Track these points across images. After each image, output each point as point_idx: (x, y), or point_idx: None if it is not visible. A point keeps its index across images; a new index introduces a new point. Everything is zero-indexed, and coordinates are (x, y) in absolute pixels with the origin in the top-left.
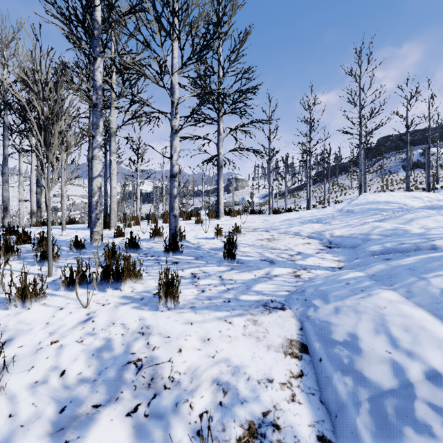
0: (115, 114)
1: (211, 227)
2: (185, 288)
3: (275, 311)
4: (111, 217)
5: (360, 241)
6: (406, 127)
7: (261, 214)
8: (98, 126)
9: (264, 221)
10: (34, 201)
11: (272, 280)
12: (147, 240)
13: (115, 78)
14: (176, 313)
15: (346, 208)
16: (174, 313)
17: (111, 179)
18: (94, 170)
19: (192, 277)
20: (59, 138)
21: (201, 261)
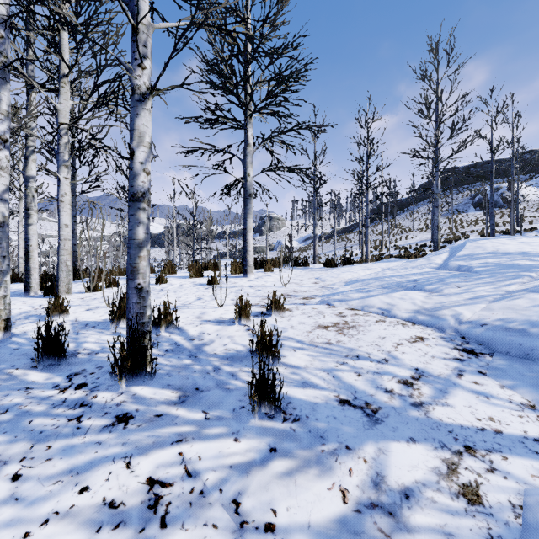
0: (67, 100)
1: (232, 292)
2: None
3: None
4: (60, 276)
5: None
6: (492, 151)
7: (309, 267)
8: None
9: (316, 281)
10: None
11: (406, 532)
12: (104, 326)
13: (67, 39)
14: None
15: (455, 263)
16: None
17: (60, 211)
18: None
19: (146, 508)
20: None
21: (191, 410)
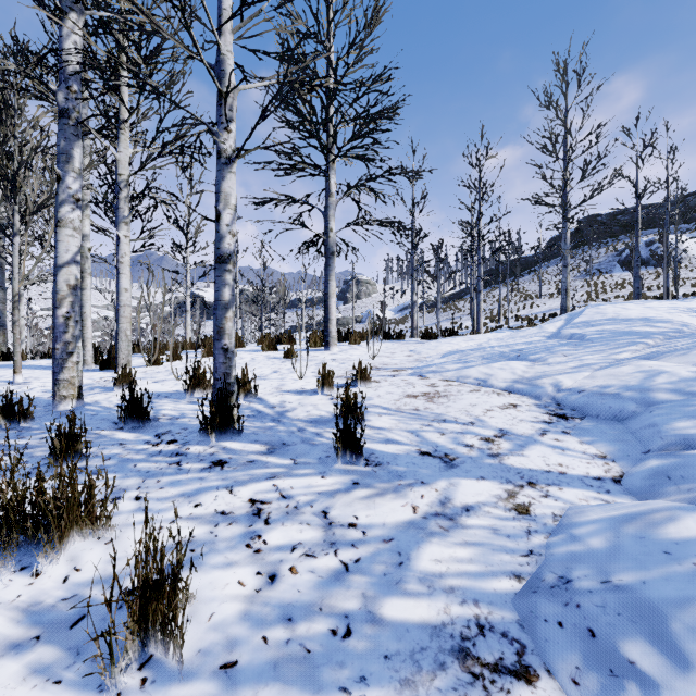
0: (127, 148)
1: (312, 365)
2: (224, 566)
3: (503, 691)
4: (119, 347)
5: (635, 406)
6: (636, 195)
7: (404, 340)
8: (70, 157)
9: (410, 354)
10: None
11: (461, 528)
12: (178, 396)
13: (127, 79)
14: None
15: (568, 331)
16: None
17: (120, 273)
18: (61, 250)
19: (252, 515)
20: (8, 189)
21: (280, 458)
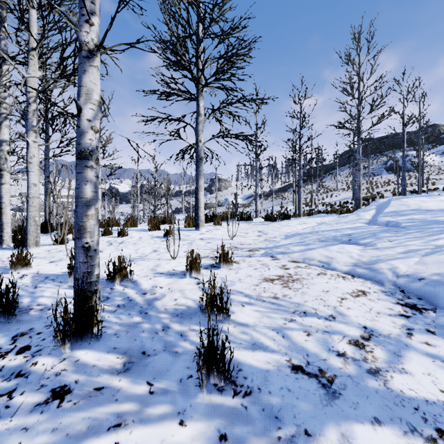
0: (35, 71)
1: (185, 245)
2: None
3: None
4: (29, 230)
5: None
6: (404, 124)
7: (253, 222)
8: None
9: (260, 234)
10: None
11: None
12: (62, 279)
13: (35, 16)
14: None
15: (383, 219)
16: None
17: (29, 171)
18: None
19: None
20: None
21: (135, 381)
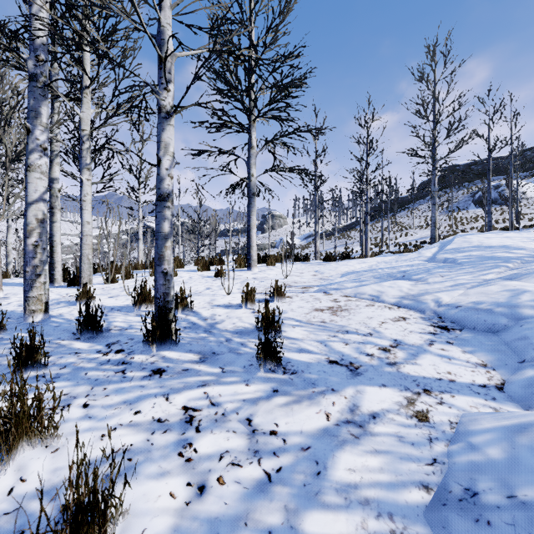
0: (89, 109)
1: (238, 283)
2: (157, 476)
3: None
4: (83, 268)
5: (506, 321)
6: (489, 150)
7: (309, 262)
8: (38, 113)
9: (315, 274)
10: None
11: (370, 435)
12: (128, 310)
13: (89, 53)
14: None
15: (442, 256)
16: None
17: (83, 209)
18: (30, 190)
19: (184, 422)
20: None
21: (210, 366)
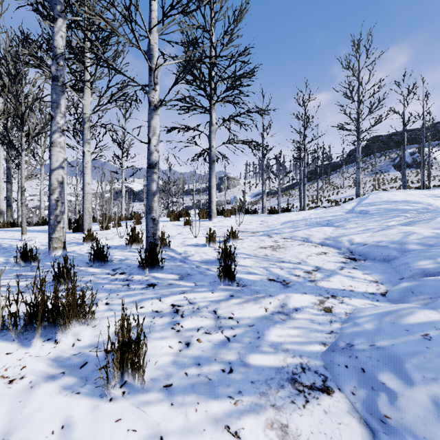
0: (89, 97)
1: (202, 230)
2: (160, 338)
3: (314, 398)
4: (84, 218)
5: (396, 253)
6: (403, 124)
7: (257, 214)
8: (59, 104)
9: (262, 223)
10: (2, 199)
11: (293, 319)
12: (122, 248)
13: (89, 55)
14: (136, 406)
15: (358, 208)
16: (132, 406)
17: (84, 174)
18: (53, 160)
19: (173, 312)
20: (18, 123)
21: (187, 282)
